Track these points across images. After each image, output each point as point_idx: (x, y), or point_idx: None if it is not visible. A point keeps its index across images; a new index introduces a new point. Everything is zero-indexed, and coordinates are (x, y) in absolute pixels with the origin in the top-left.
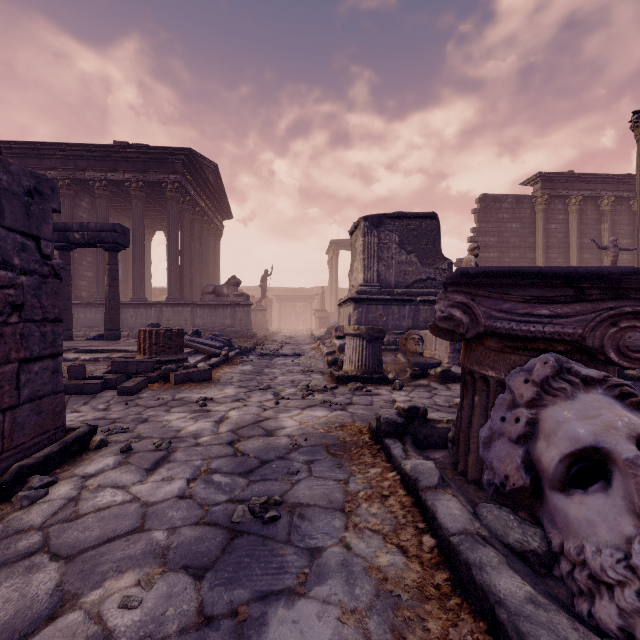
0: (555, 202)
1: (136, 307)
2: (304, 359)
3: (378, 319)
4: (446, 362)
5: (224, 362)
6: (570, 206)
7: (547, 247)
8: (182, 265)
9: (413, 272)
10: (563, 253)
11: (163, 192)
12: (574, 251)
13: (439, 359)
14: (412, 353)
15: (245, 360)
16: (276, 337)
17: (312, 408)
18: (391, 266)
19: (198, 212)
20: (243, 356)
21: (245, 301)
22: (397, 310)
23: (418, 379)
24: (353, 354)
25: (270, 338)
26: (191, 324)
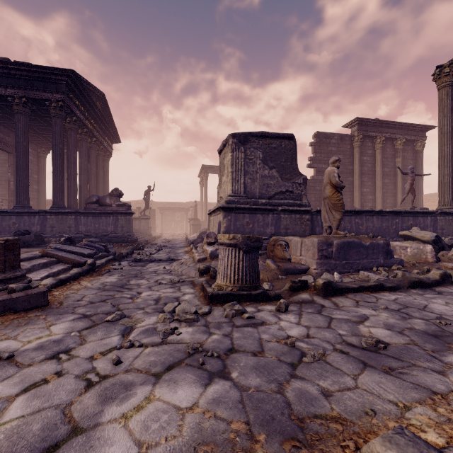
0: (366, 141)
1: (19, 215)
2: (176, 266)
3: (245, 226)
4: (314, 268)
5: (88, 272)
6: (376, 144)
7: (361, 173)
8: (69, 178)
9: (274, 185)
10: (371, 178)
11: (50, 111)
12: (379, 177)
13: (306, 264)
14: (280, 259)
15: (114, 268)
16: (157, 241)
17: (172, 374)
18: (256, 179)
19: (86, 133)
20: (116, 262)
21: (126, 210)
22: (262, 218)
23: (298, 292)
24: (228, 266)
25: (151, 242)
26: (75, 230)
